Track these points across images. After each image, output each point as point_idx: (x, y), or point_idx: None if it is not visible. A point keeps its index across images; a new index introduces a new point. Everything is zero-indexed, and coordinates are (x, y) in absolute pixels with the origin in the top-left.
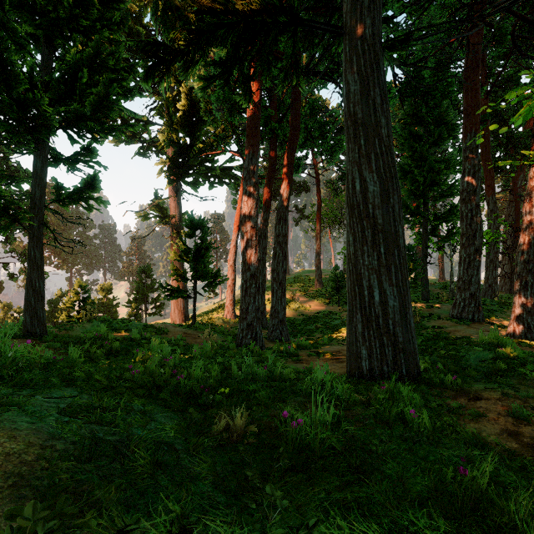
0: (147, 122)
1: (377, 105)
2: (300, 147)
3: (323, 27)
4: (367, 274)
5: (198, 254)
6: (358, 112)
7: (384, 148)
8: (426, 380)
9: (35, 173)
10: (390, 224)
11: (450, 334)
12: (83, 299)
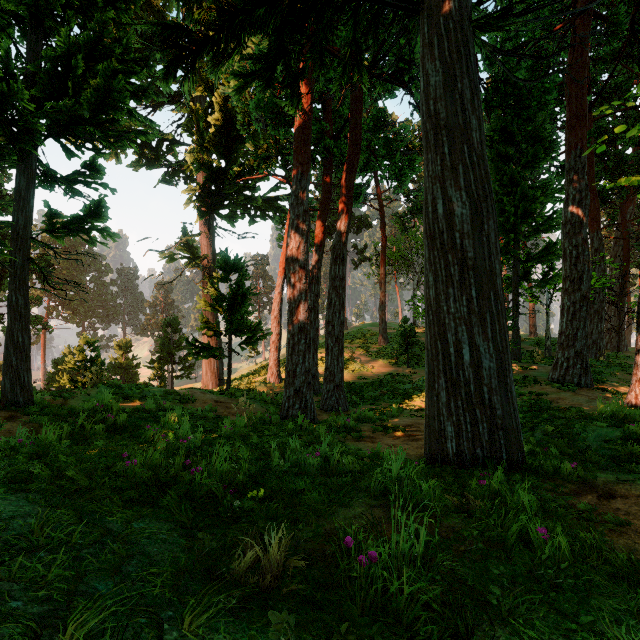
0: (173, 141)
1: (466, 101)
2: (361, 170)
3: (393, 3)
4: (453, 326)
5: (234, 301)
6: (440, 110)
7: (475, 157)
8: (534, 467)
9: (18, 195)
10: (483, 258)
11: (552, 403)
12: (90, 359)
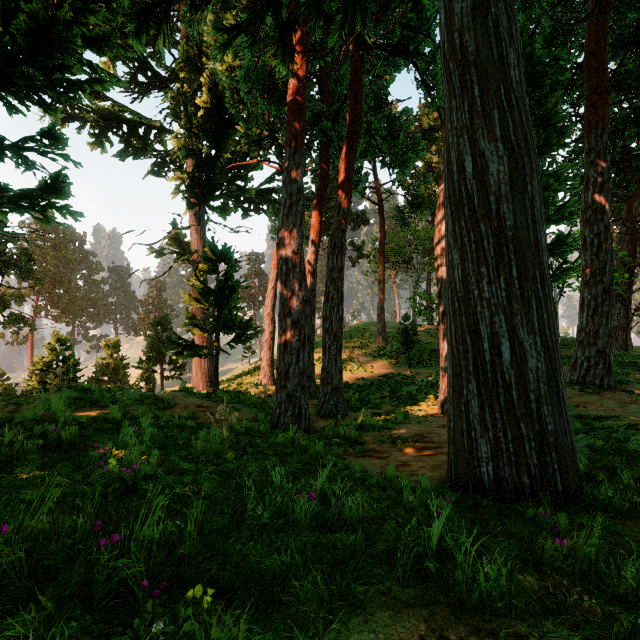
0: (161, 129)
1: (502, 29)
2: (361, 156)
3: None
4: (488, 315)
5: (221, 295)
6: (468, 43)
7: (514, 100)
8: (599, 499)
9: None
10: (527, 227)
11: (579, 407)
12: (62, 359)
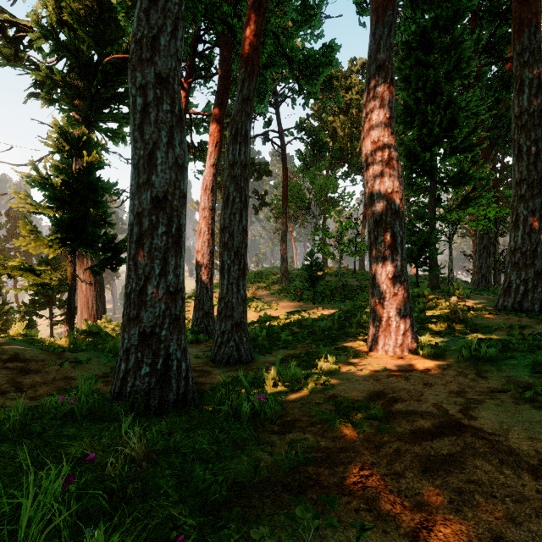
0: None
1: None
2: (267, 66)
3: None
4: None
5: (71, 194)
6: None
7: None
8: None
9: None
10: None
11: None
12: None
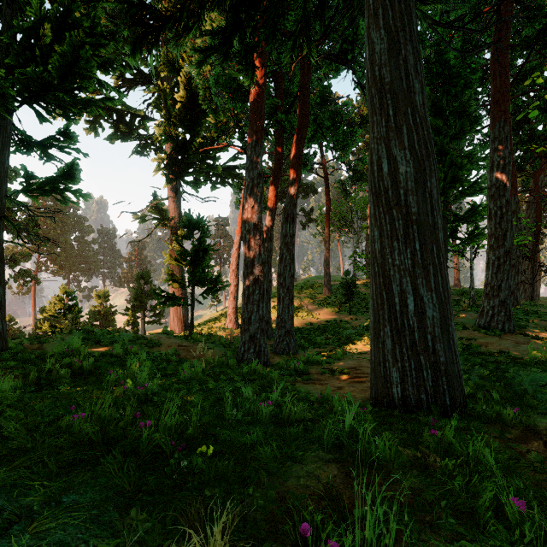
0: (144, 117)
1: (410, 66)
2: (309, 141)
3: None
4: (398, 277)
5: (196, 256)
6: (385, 75)
7: (418, 119)
8: (476, 411)
9: None
10: (426, 213)
11: (482, 347)
12: (68, 307)
